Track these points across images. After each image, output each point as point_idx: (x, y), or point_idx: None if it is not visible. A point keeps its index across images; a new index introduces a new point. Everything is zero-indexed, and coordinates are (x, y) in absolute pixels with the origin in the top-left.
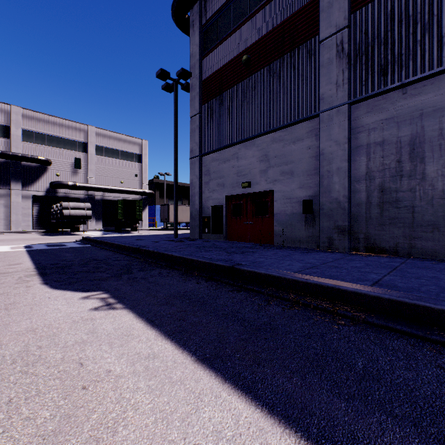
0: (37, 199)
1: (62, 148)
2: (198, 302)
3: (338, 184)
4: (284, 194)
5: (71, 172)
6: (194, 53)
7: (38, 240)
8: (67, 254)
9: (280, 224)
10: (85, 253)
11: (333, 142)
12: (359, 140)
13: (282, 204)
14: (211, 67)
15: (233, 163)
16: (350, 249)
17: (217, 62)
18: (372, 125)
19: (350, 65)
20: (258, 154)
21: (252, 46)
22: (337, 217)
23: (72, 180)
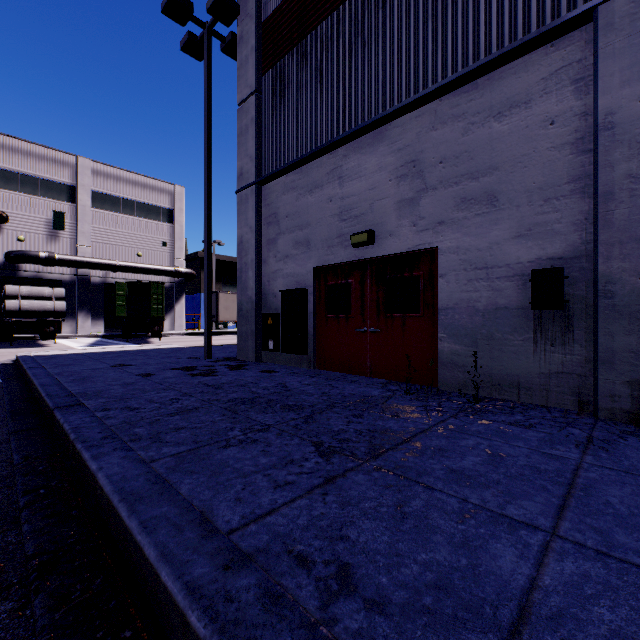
0: None
1: (29, 193)
2: None
3: None
4: (469, 256)
5: (46, 236)
6: None
7: None
8: None
9: (456, 335)
10: None
11: None
12: None
13: (462, 282)
14: None
15: (330, 190)
16: None
17: None
18: None
19: None
20: (392, 162)
21: None
22: None
23: (48, 249)
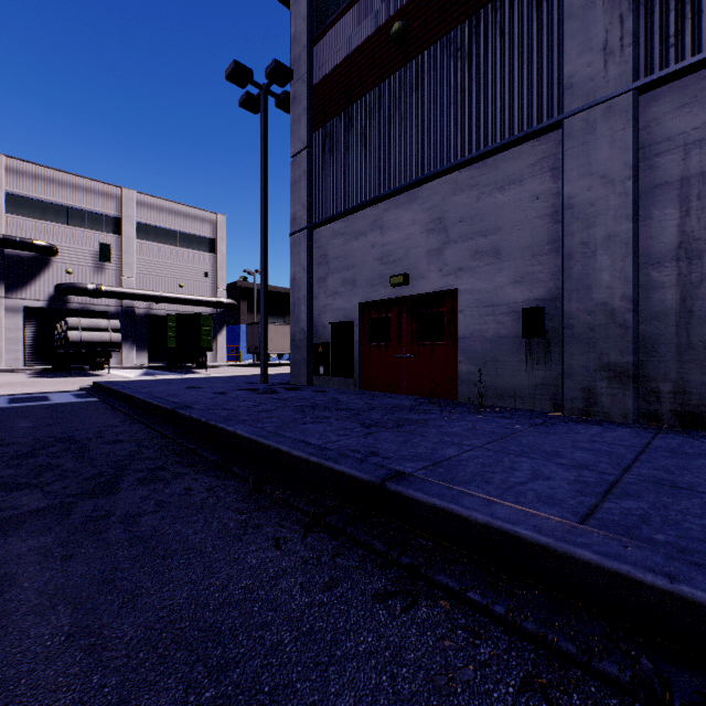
0: (32, 314)
1: (77, 226)
2: (251, 701)
3: (610, 271)
4: (480, 297)
5: (93, 268)
6: (298, 35)
7: (11, 386)
8: (22, 424)
9: (471, 358)
10: (63, 420)
11: (596, 178)
12: (661, 171)
13: (475, 317)
14: (331, 56)
15: (372, 238)
16: (637, 416)
17: (343, 45)
18: (694, 134)
19: (637, 4)
20: (423, 218)
21: (412, 2)
22: (607, 344)
23: (95, 281)
